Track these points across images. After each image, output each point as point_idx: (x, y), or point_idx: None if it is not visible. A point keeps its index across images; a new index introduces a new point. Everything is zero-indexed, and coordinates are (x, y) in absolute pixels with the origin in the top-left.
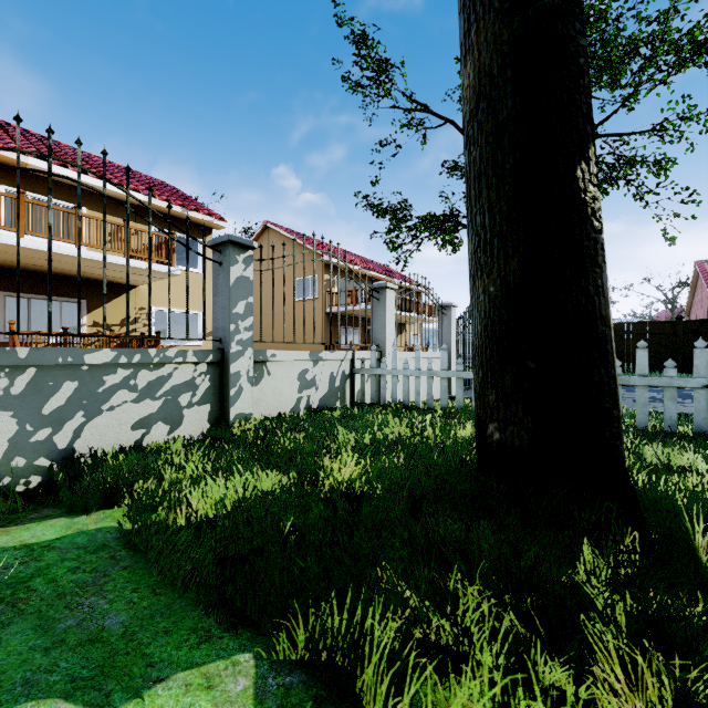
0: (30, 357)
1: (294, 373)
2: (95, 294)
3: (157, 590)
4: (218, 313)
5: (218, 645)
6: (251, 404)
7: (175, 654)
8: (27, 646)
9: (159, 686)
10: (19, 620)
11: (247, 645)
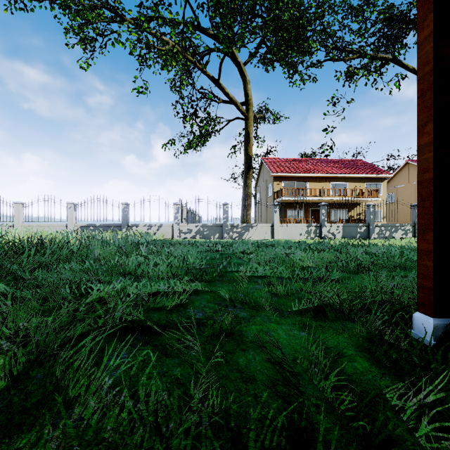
0: (390, 225)
1: None
2: (350, 207)
3: None
4: (413, 217)
5: None
6: None
7: None
8: None
9: None
10: None
11: None
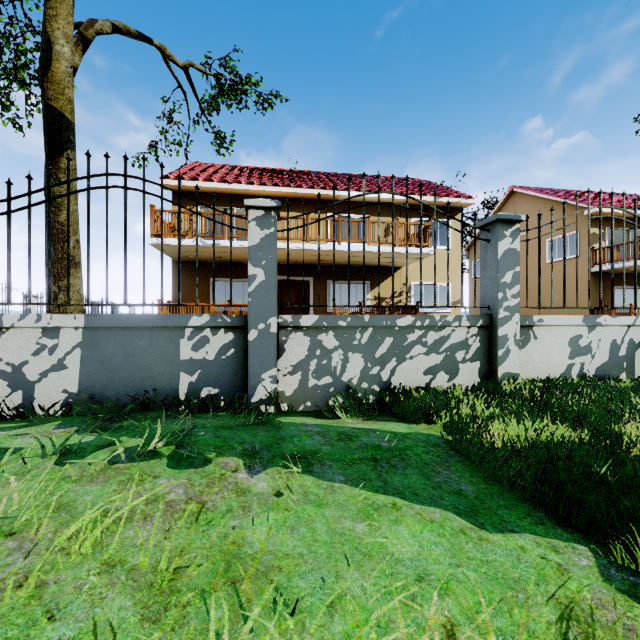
0: (369, 321)
1: (564, 338)
2: (375, 277)
3: (487, 481)
4: (486, 284)
5: (553, 531)
6: (518, 365)
7: (519, 522)
8: (421, 482)
9: (515, 534)
10: (410, 468)
11: (580, 541)
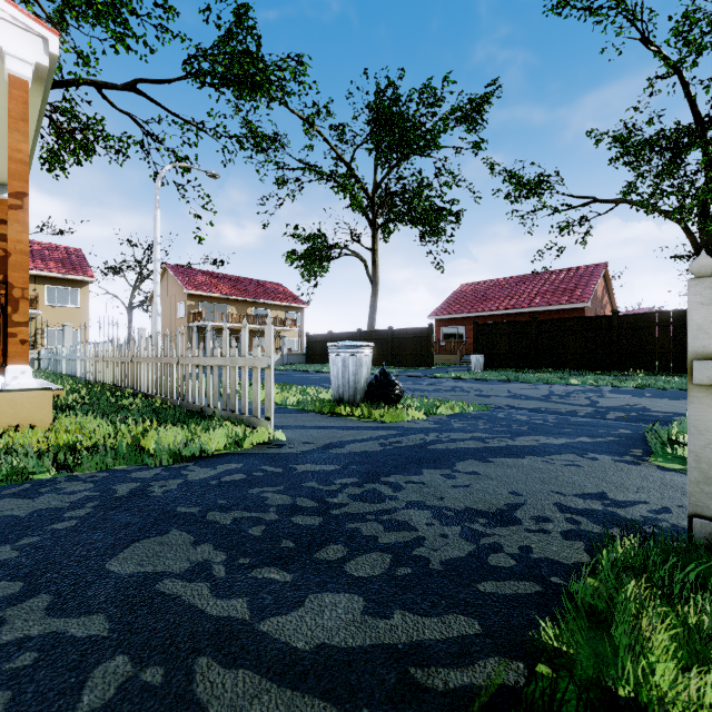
0: None
1: None
2: None
3: None
4: None
5: None
6: None
7: None
8: None
9: None
10: None
11: None
